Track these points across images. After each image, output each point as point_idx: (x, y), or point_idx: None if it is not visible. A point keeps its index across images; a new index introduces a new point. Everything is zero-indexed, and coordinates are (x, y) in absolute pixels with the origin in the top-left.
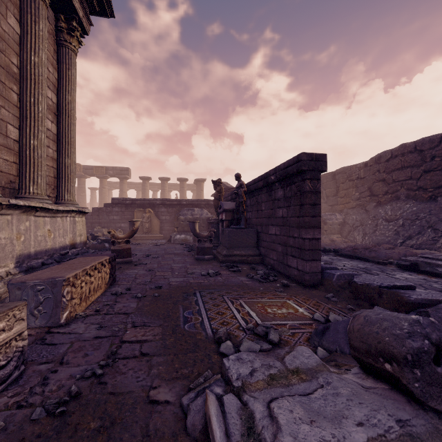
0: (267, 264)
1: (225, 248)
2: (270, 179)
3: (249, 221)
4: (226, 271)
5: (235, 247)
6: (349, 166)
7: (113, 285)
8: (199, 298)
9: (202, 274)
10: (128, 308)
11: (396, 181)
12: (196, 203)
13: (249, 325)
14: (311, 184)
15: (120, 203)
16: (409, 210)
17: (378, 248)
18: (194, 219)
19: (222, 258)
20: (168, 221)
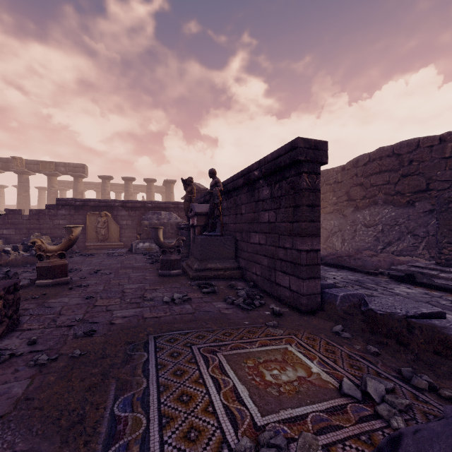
0: (248, 280)
1: (197, 260)
2: (253, 174)
3: (226, 227)
4: (198, 292)
5: (209, 259)
6: (326, 169)
7: (10, 333)
8: (151, 356)
9: (164, 301)
10: (2, 400)
11: (373, 186)
12: (164, 206)
13: (242, 443)
14: (308, 179)
15: (68, 204)
16: (388, 216)
17: (361, 256)
18: (161, 225)
19: (193, 274)
20: (130, 226)
